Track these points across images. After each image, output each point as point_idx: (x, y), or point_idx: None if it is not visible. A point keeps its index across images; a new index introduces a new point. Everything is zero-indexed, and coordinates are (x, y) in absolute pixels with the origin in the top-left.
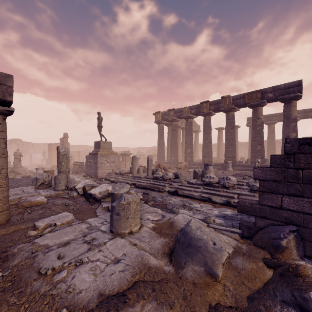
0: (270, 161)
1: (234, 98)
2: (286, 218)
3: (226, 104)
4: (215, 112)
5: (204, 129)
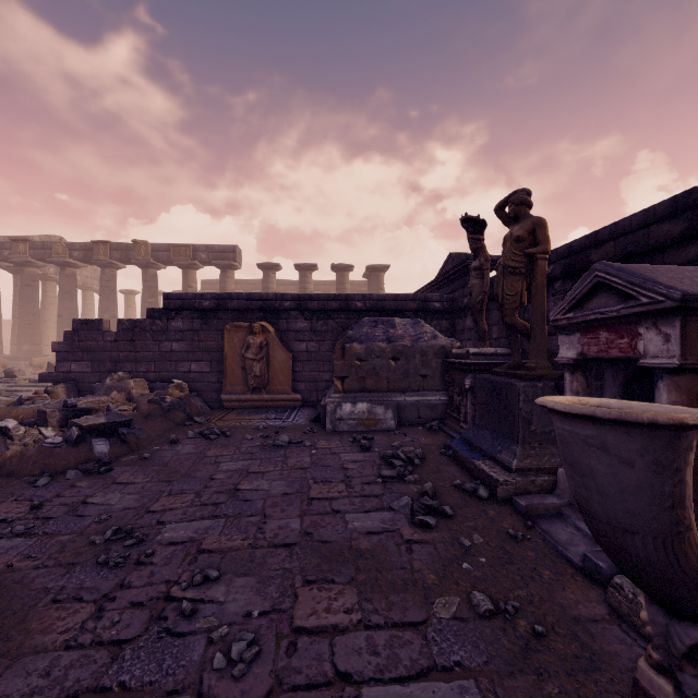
0: (64, 336)
1: (154, 248)
2: (74, 379)
3: (142, 254)
4: (125, 264)
5: (101, 293)
